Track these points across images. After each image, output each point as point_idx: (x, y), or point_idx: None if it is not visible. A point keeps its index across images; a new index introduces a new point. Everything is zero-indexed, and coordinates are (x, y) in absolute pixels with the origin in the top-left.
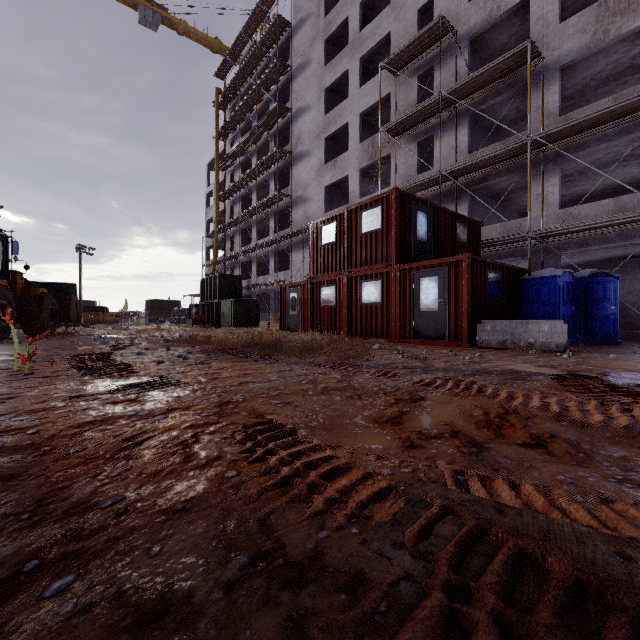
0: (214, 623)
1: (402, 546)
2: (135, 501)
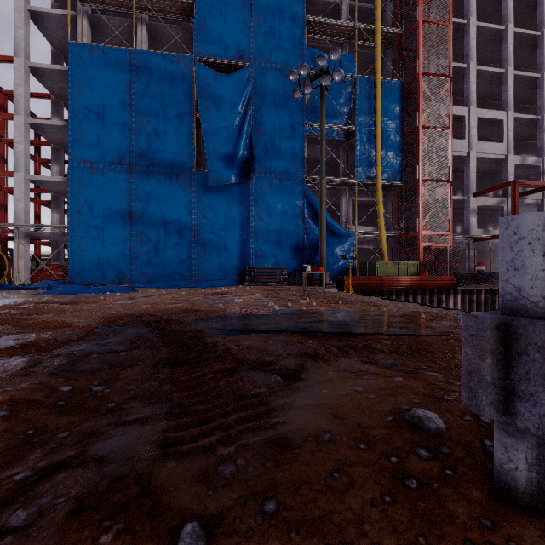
0: (62, 363)
1: (6, 360)
2: (0, 404)
